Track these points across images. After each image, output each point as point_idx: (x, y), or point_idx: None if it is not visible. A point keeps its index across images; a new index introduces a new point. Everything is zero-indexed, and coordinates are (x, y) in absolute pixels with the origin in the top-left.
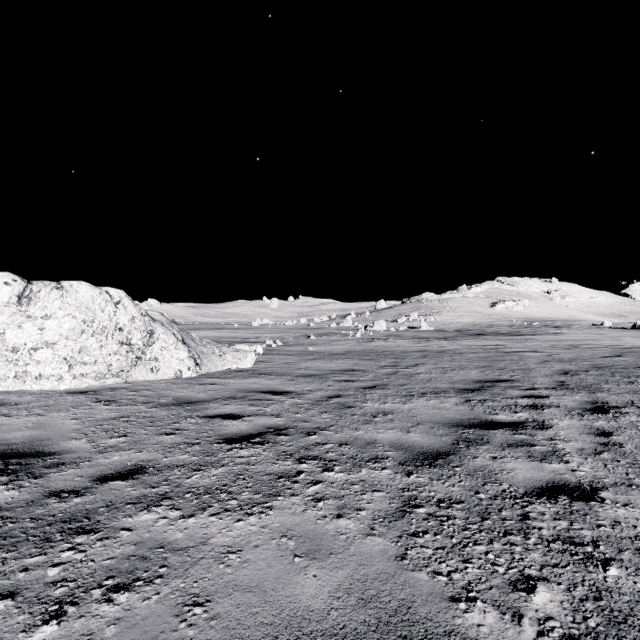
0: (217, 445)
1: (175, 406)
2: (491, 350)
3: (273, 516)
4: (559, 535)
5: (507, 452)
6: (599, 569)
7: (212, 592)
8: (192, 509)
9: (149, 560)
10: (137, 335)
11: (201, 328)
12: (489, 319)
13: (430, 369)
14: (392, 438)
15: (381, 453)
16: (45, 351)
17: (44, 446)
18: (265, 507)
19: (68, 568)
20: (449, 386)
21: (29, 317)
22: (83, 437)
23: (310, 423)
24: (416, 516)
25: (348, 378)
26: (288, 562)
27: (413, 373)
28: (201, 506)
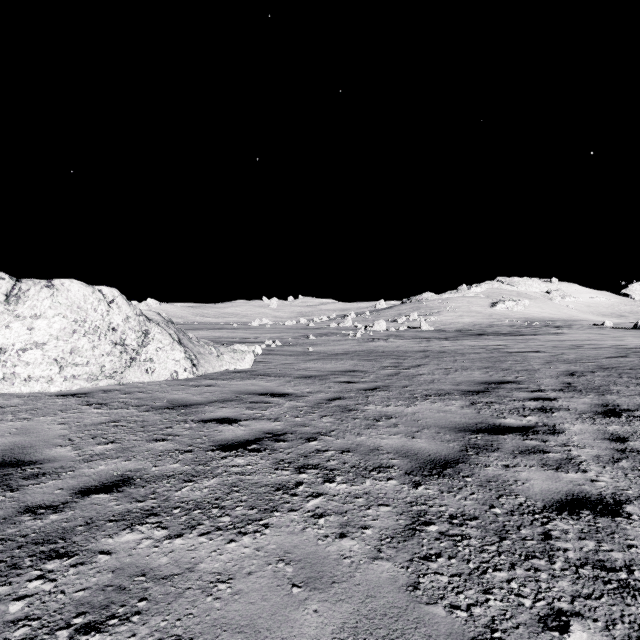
0: (211, 452)
1: (169, 409)
2: (493, 350)
3: (269, 536)
4: (587, 558)
5: (519, 460)
6: (638, 601)
7: (197, 633)
8: (180, 527)
9: (127, 591)
10: (131, 335)
11: (200, 328)
12: (489, 319)
13: (432, 370)
14: (397, 444)
15: (386, 461)
16: (34, 352)
17: (25, 454)
18: (260, 525)
19: (33, 602)
20: (453, 388)
21: (17, 316)
22: (68, 444)
23: (310, 428)
24: (427, 535)
25: (349, 379)
26: (285, 593)
27: (415, 374)
28: (190, 524)
